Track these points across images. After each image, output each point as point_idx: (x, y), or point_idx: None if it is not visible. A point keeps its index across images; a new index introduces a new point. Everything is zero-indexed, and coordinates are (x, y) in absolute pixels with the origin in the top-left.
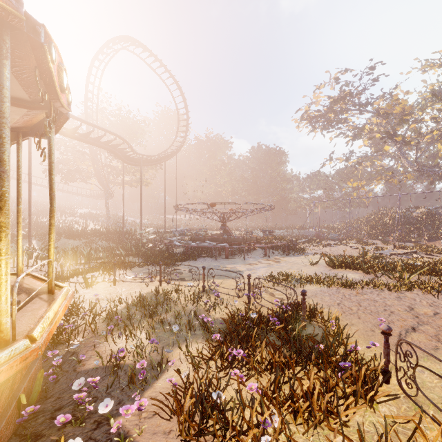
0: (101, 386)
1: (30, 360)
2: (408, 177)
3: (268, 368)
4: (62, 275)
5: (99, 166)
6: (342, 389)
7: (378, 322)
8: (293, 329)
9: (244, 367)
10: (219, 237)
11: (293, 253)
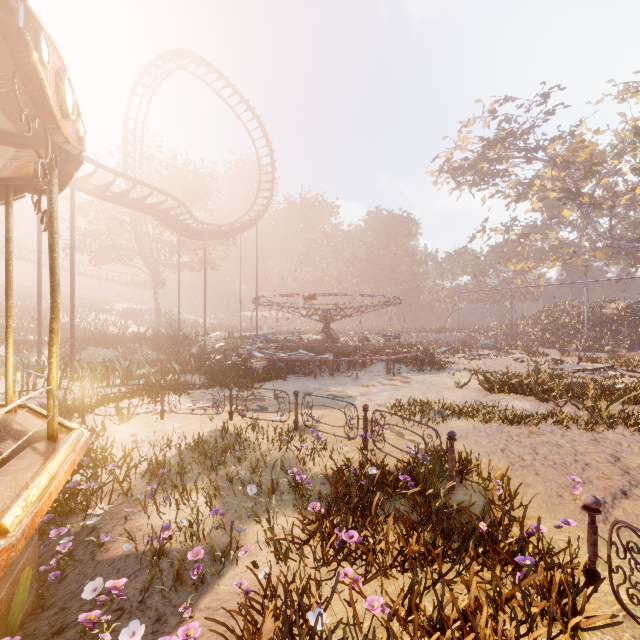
0: (132, 588)
1: None
2: (597, 256)
3: (399, 561)
4: (83, 404)
5: (145, 241)
6: (523, 606)
7: (567, 482)
8: (436, 493)
9: (360, 559)
10: (320, 344)
11: (429, 368)
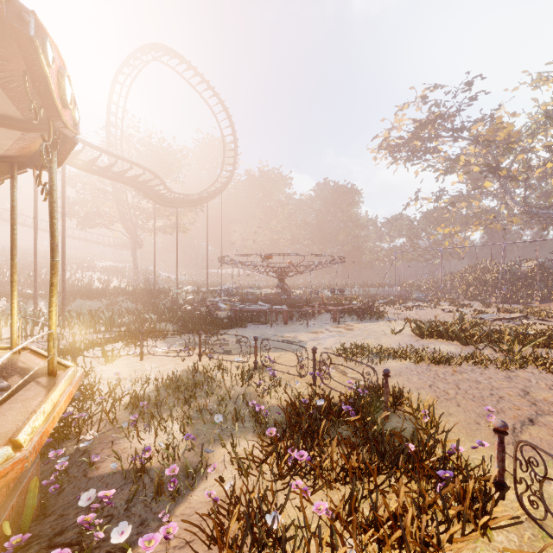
0: (119, 499)
1: (11, 476)
2: (514, 222)
3: (341, 476)
4: (74, 348)
5: (125, 208)
6: (443, 510)
7: (483, 412)
8: (373, 421)
9: (309, 474)
10: (276, 297)
11: (369, 317)
